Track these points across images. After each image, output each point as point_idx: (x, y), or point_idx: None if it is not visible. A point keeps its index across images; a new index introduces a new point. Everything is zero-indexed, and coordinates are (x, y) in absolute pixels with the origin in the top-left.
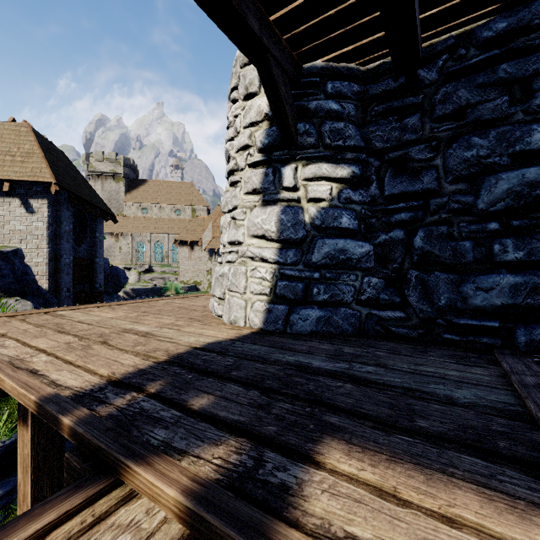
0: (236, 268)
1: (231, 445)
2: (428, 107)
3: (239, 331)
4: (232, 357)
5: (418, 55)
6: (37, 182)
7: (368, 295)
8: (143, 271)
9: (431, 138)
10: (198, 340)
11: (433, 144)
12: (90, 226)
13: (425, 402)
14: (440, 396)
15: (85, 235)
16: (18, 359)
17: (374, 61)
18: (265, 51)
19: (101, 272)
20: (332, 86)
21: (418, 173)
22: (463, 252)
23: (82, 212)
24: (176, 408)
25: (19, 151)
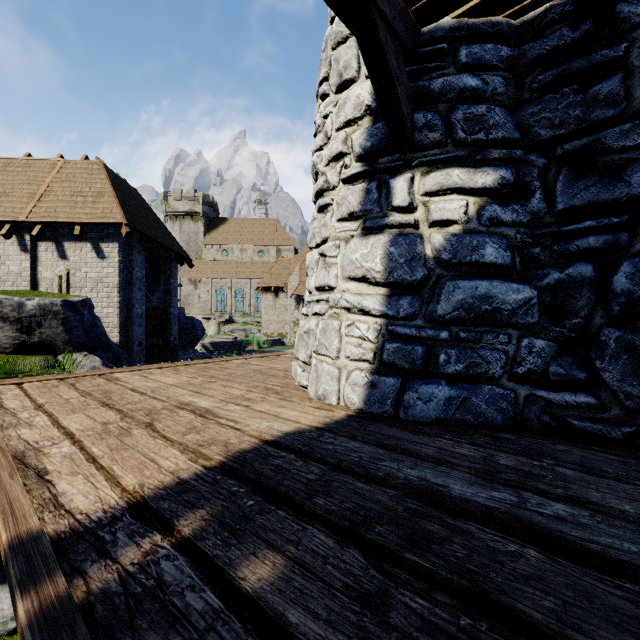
0: (326, 323)
1: None
2: (637, 61)
3: (329, 412)
4: (318, 463)
5: None
6: (108, 224)
7: (528, 367)
8: (223, 321)
9: None
10: (272, 427)
11: None
12: (164, 272)
13: None
14: None
15: (159, 282)
16: (35, 449)
17: (535, 6)
18: (367, 3)
19: (176, 324)
20: (467, 52)
21: (619, 170)
22: None
23: (155, 256)
24: (215, 586)
25: (91, 191)
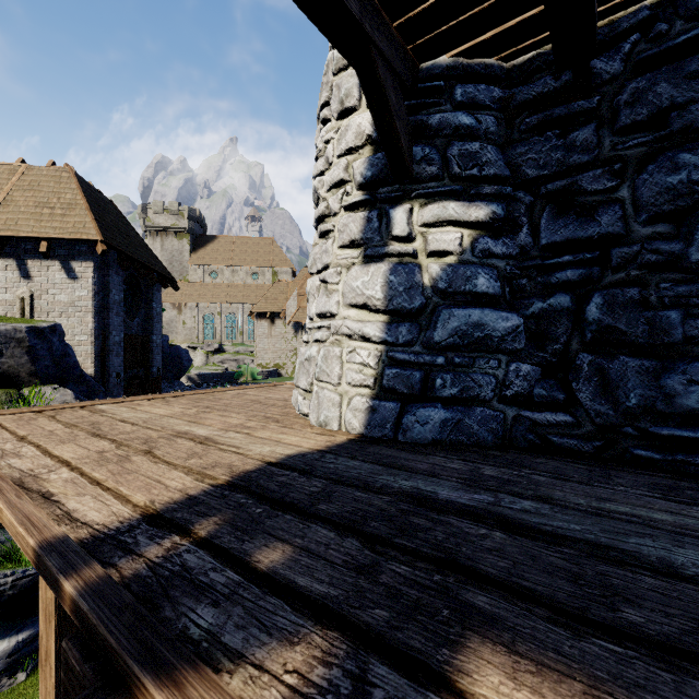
0: (327, 350)
1: (315, 644)
2: (607, 114)
3: (331, 437)
4: (320, 479)
5: (594, 36)
6: (80, 240)
7: (516, 389)
8: (212, 351)
9: (613, 159)
10: (274, 451)
11: (616, 168)
12: (146, 295)
13: (628, 570)
14: (651, 559)
15: (139, 307)
16: (32, 476)
17: (523, 53)
18: (367, 43)
19: (159, 353)
20: (462, 92)
21: (593, 211)
22: (666, 327)
23: (135, 277)
24: (234, 567)
25: (60, 202)
